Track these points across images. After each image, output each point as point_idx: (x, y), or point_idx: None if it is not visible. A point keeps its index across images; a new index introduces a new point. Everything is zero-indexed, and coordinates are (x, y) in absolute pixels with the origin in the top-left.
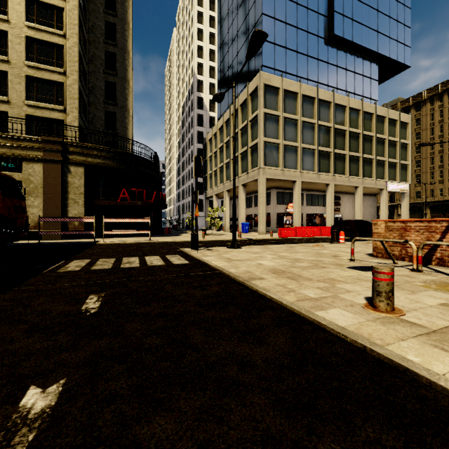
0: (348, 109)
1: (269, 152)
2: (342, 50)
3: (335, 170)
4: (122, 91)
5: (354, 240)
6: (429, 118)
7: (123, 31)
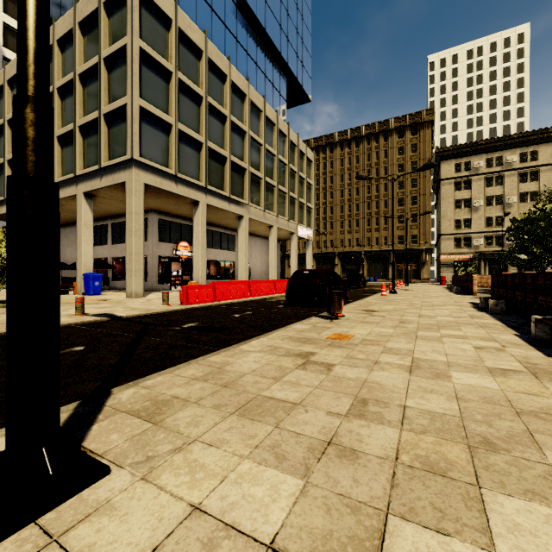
0: (264, 117)
1: (151, 134)
2: (253, 36)
3: (250, 197)
4: None
5: None
6: (315, 168)
7: None
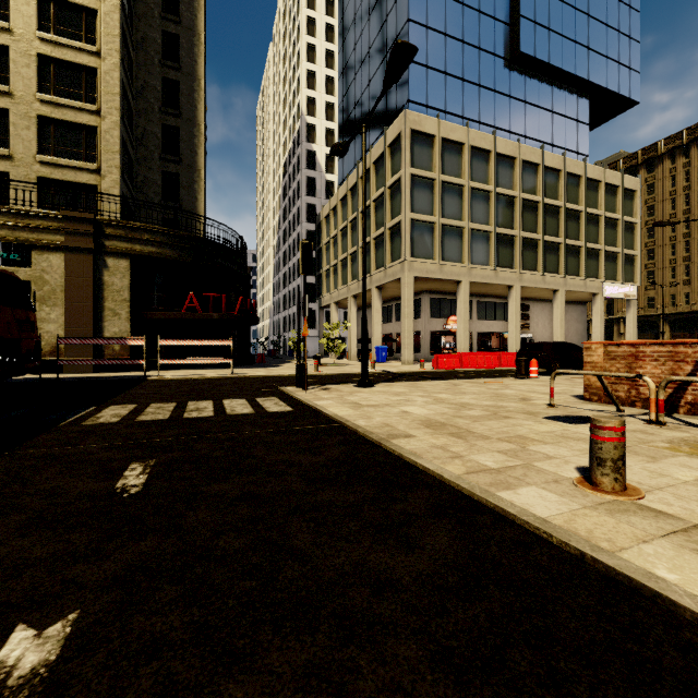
0: (542, 169)
1: (419, 236)
2: (533, 77)
3: (522, 264)
4: (189, 141)
5: (555, 374)
6: (668, 184)
7: (191, 47)
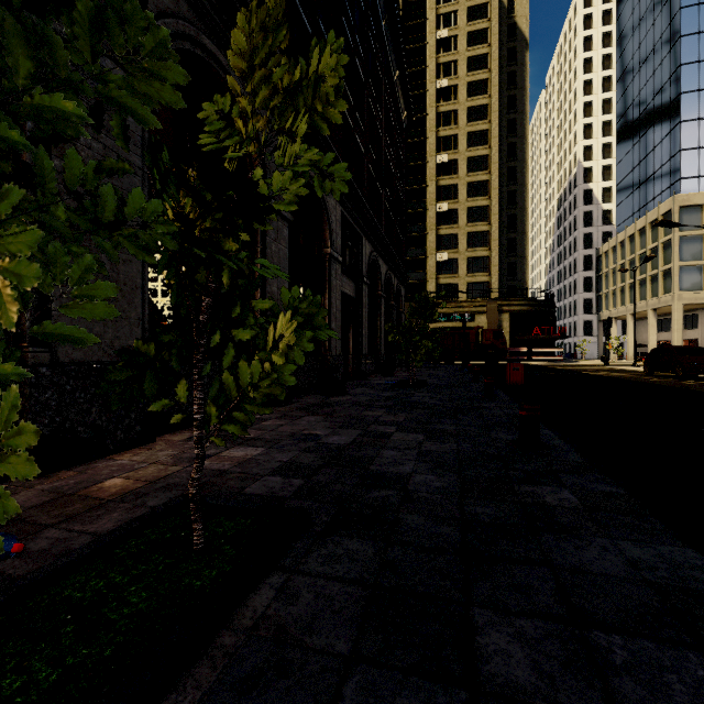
0: None
1: (688, 276)
2: None
3: None
4: (521, 243)
5: None
6: None
7: (522, 194)
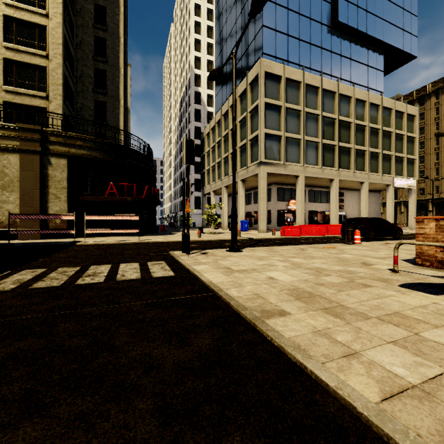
0: (353, 100)
1: (270, 145)
2: (347, 39)
3: (340, 164)
4: (113, 79)
5: (399, 244)
6: (434, 113)
7: (114, 15)
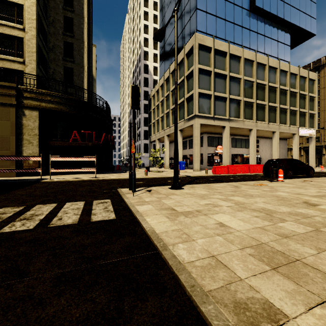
0: (267, 67)
1: (203, 102)
2: (261, 20)
3: (257, 117)
4: (78, 50)
5: None
6: None
7: (80, 0)
